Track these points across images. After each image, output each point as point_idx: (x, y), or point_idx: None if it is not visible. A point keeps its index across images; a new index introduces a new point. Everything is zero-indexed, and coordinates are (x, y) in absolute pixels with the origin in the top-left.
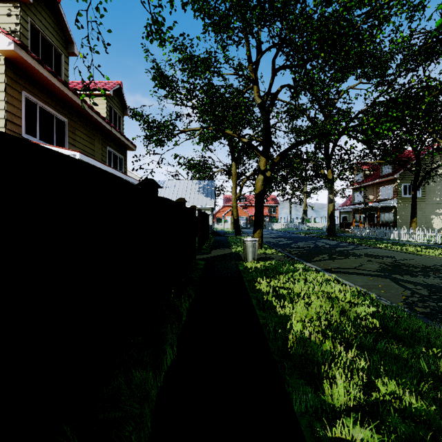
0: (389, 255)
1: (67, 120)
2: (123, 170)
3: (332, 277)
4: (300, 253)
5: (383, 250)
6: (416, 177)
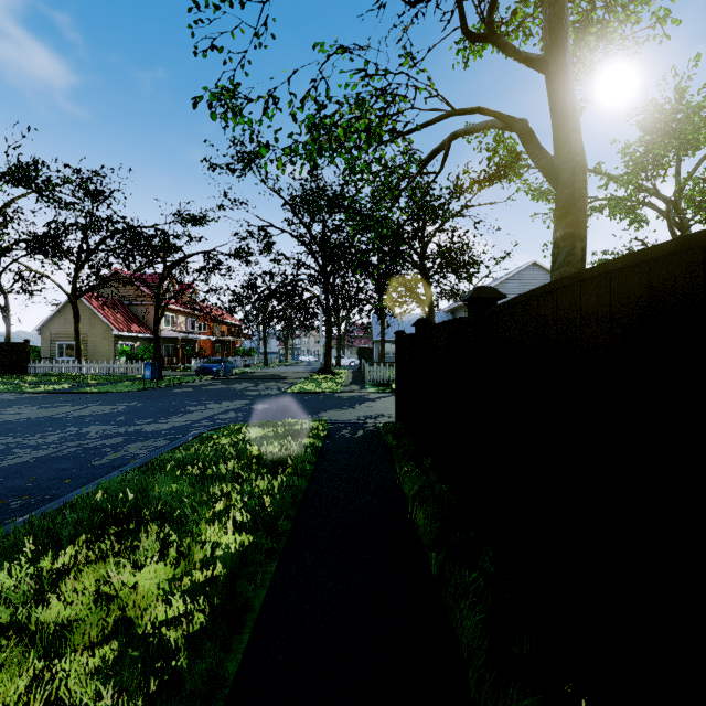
0: None
1: None
2: None
3: None
4: None
5: None
6: None
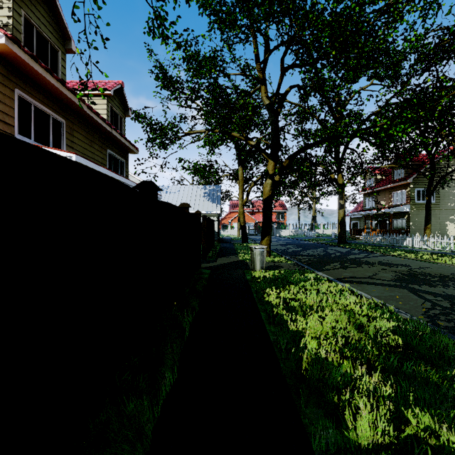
0: (404, 264)
1: (64, 121)
2: (125, 175)
3: (346, 288)
4: (310, 261)
5: (397, 258)
6: (430, 182)
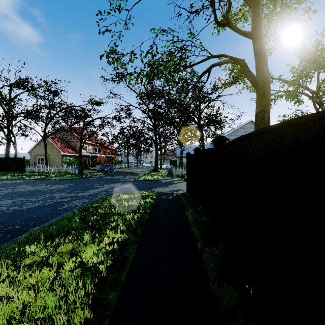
0: None
1: None
2: None
3: None
4: None
5: None
6: None
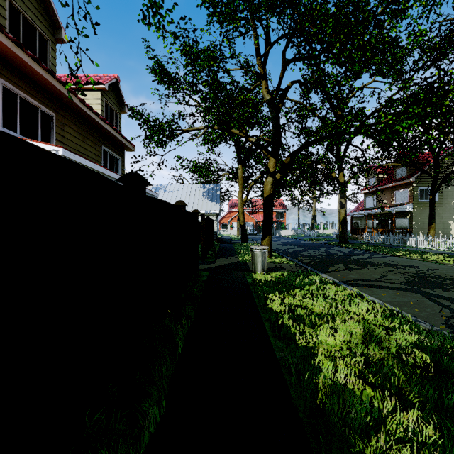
0: (411, 265)
1: (54, 114)
2: (121, 172)
3: (354, 292)
4: (312, 262)
5: (402, 258)
6: (434, 181)
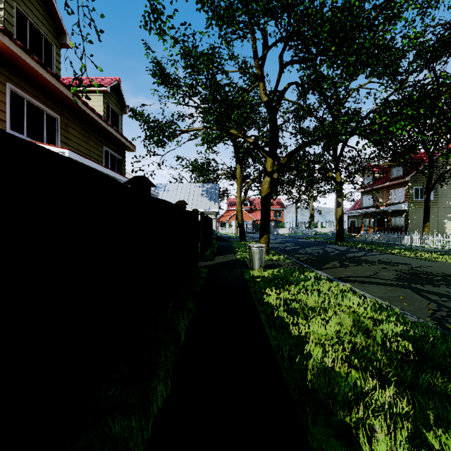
0: (404, 262)
1: (59, 116)
2: (122, 172)
3: (347, 288)
4: (309, 259)
5: (396, 256)
6: (429, 180)
